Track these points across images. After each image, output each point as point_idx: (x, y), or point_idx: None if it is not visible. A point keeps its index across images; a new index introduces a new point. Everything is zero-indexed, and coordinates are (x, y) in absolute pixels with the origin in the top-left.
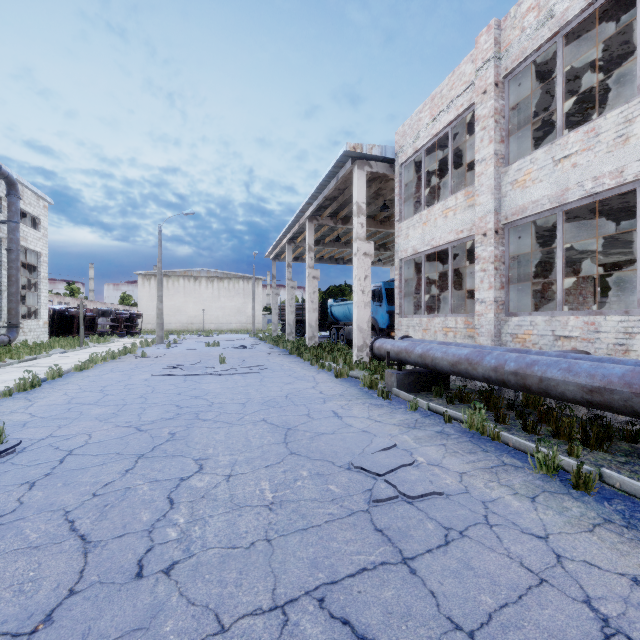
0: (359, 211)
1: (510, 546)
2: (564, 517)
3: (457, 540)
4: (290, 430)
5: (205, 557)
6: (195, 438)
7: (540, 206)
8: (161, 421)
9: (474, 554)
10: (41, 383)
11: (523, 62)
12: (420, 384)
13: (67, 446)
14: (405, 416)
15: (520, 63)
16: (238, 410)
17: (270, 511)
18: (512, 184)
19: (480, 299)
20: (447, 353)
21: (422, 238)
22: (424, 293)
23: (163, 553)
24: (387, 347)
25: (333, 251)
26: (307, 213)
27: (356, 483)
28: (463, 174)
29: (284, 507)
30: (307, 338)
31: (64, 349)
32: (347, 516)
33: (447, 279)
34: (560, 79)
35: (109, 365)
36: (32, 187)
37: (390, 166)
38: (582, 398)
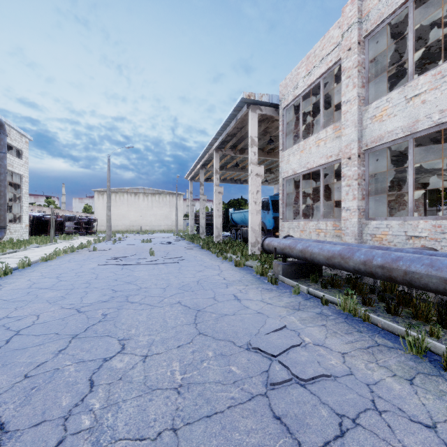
0: (252, 143)
1: (403, 438)
2: (444, 402)
3: (351, 430)
4: (199, 312)
5: None
6: (122, 319)
7: (394, 135)
8: (98, 303)
9: None
10: (13, 271)
11: (380, 24)
12: (300, 272)
13: (16, 326)
14: (290, 299)
15: (378, 25)
16: (159, 294)
17: (178, 395)
18: (371, 119)
19: (346, 207)
20: (323, 249)
21: (300, 162)
22: (301, 203)
23: (73, 446)
24: (274, 244)
25: (233, 174)
26: (214, 146)
27: (254, 364)
28: (329, 116)
29: (191, 390)
30: (214, 236)
31: (39, 244)
32: (247, 401)
33: (317, 193)
34: (411, 35)
35: (68, 257)
36: (16, 128)
37: (275, 110)
38: (444, 289)
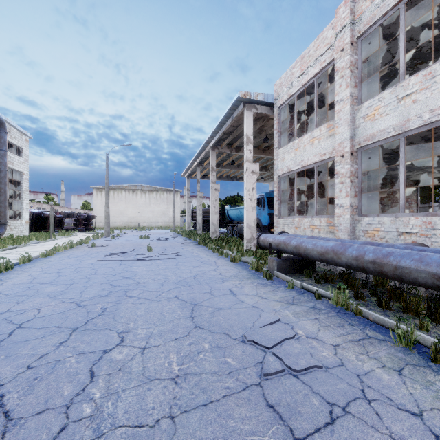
0: (248, 141)
1: (390, 425)
2: (431, 392)
3: (341, 418)
4: (196, 306)
5: (112, 438)
6: (121, 313)
7: (386, 133)
8: (97, 298)
9: (359, 434)
10: (14, 266)
11: (372, 26)
12: (294, 268)
13: (18, 320)
14: (285, 293)
15: (370, 26)
16: (157, 288)
17: (175, 385)
18: (364, 118)
19: (339, 204)
20: (316, 245)
21: (294, 160)
22: (296, 200)
23: (75, 433)
24: (269, 240)
25: (229, 171)
26: (211, 144)
27: (249, 356)
28: (323, 114)
29: (188, 380)
30: (211, 233)
31: (38, 240)
32: (242, 390)
33: (312, 190)
34: (402, 36)
35: (68, 252)
36: (17, 126)
37: (270, 109)
38: (433, 284)
